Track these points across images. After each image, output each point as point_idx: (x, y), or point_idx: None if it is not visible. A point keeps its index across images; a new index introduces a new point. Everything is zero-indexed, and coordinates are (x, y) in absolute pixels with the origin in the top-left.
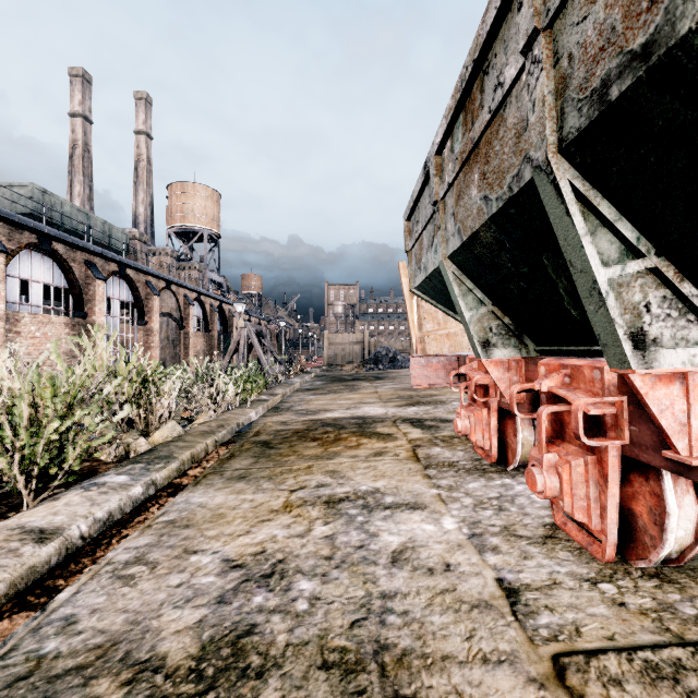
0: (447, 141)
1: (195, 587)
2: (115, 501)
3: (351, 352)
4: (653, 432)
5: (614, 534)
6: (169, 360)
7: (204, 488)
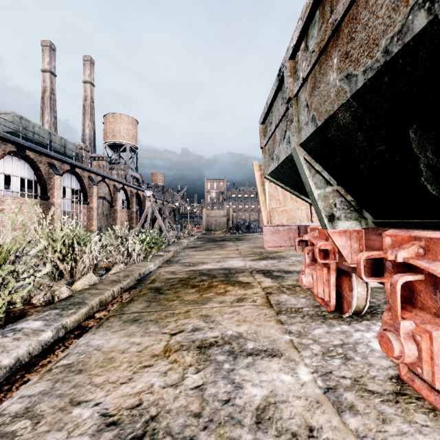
0: (301, 43)
1: None
2: (23, 347)
3: (221, 222)
4: None
5: None
6: (104, 227)
7: (104, 330)
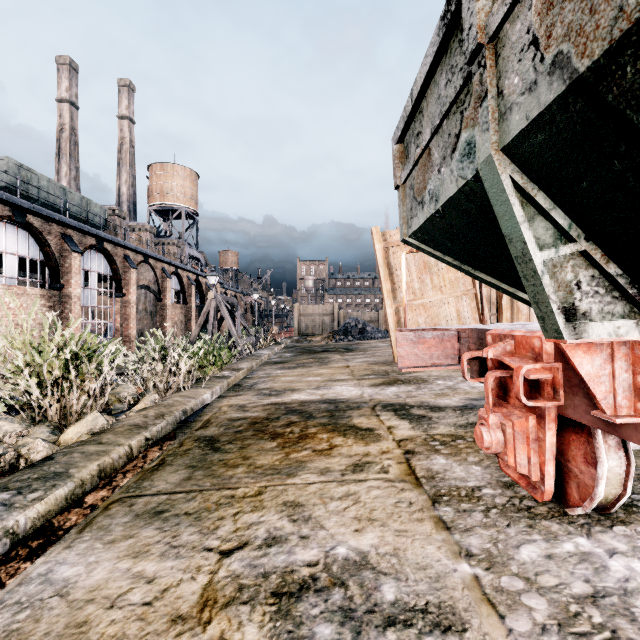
0: None
1: None
2: None
3: (321, 323)
4: None
5: None
6: (147, 330)
7: (91, 537)
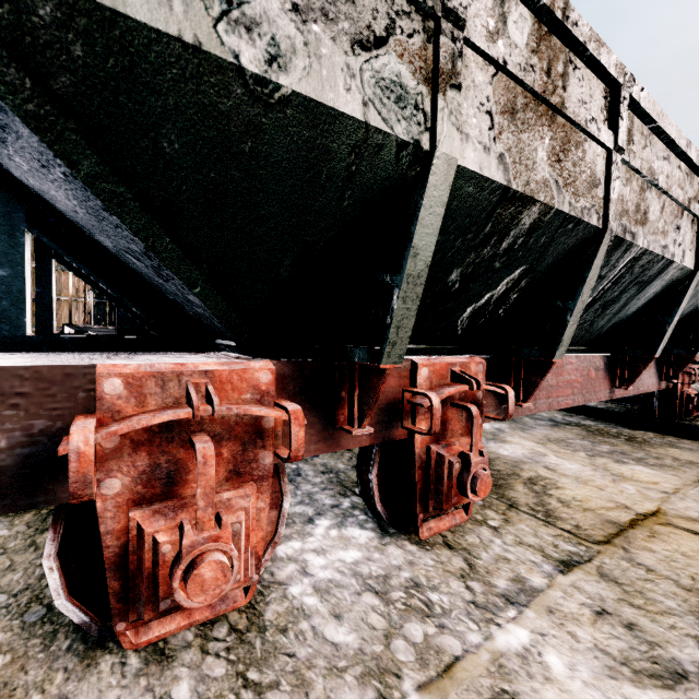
0: None
1: None
2: None
3: None
4: (493, 400)
5: None
6: None
7: None
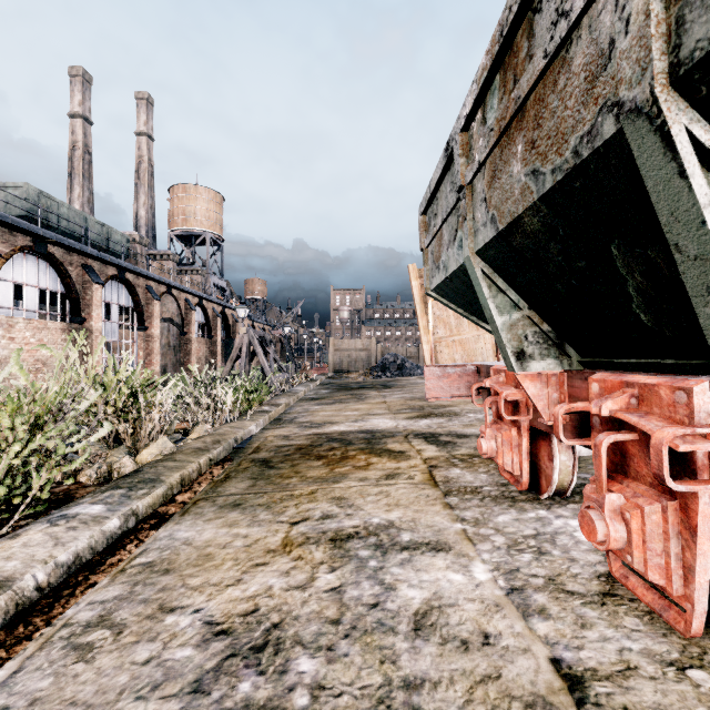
0: (477, 112)
1: (167, 665)
2: (84, 539)
3: (358, 359)
4: None
5: (703, 603)
6: (170, 367)
7: (192, 518)
